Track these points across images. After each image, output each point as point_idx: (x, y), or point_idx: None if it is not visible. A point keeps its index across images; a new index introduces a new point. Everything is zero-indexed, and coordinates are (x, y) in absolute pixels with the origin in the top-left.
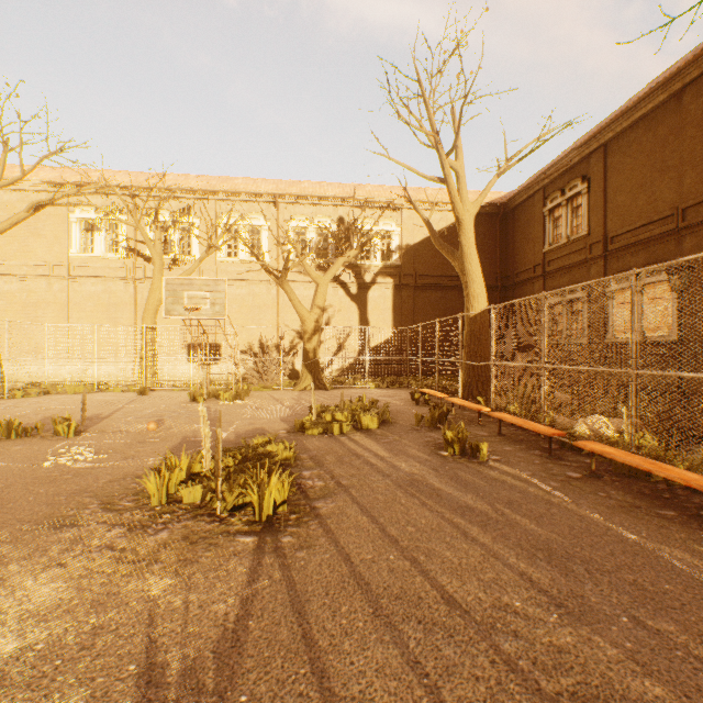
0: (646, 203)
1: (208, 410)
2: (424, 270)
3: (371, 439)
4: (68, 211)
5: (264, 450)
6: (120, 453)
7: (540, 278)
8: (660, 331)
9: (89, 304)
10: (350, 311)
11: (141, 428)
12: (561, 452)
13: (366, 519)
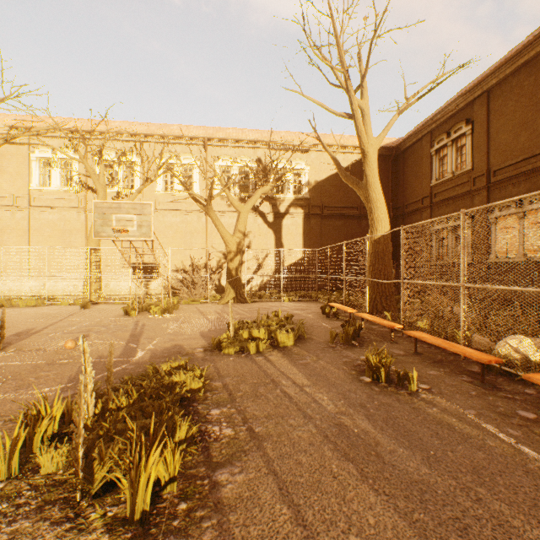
0: (528, 139)
1: (136, 324)
2: (329, 202)
3: (288, 360)
4: (29, 151)
5: (169, 381)
6: (18, 379)
7: (428, 208)
8: None
9: (47, 230)
10: (268, 236)
11: (60, 346)
12: (491, 377)
13: (287, 513)
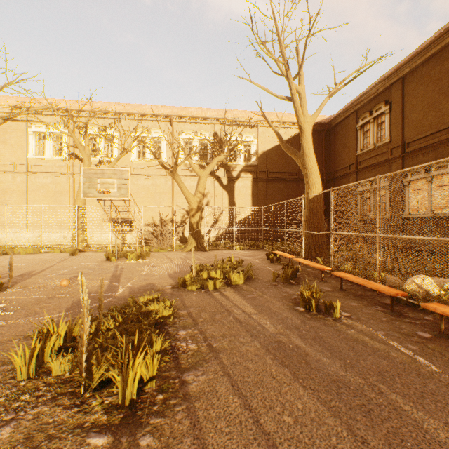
0: (435, 117)
1: (116, 267)
2: (273, 168)
3: (239, 295)
4: (27, 126)
5: (146, 309)
6: (26, 309)
7: (354, 173)
8: (446, 209)
9: (41, 191)
10: (223, 196)
11: (57, 284)
12: (399, 307)
13: (237, 401)
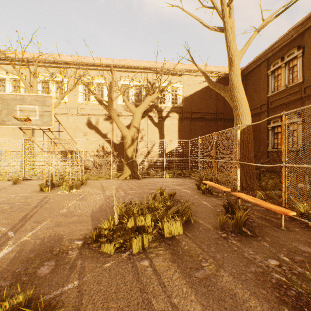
0: None
1: (40, 201)
2: (195, 109)
3: (180, 269)
4: None
5: None
6: None
7: (265, 112)
8: None
9: (3, 128)
10: (154, 132)
11: None
12: None
13: None
